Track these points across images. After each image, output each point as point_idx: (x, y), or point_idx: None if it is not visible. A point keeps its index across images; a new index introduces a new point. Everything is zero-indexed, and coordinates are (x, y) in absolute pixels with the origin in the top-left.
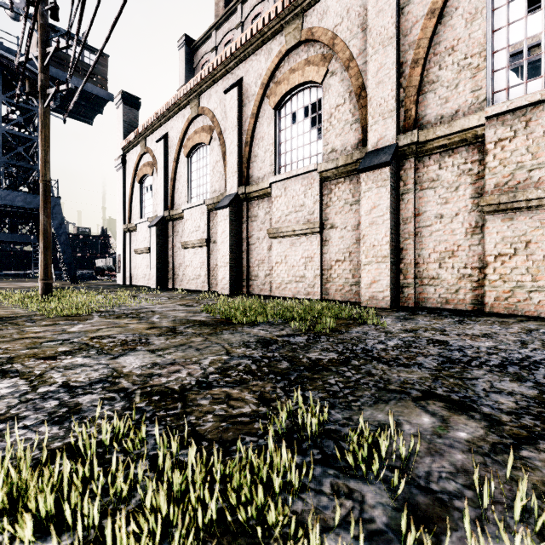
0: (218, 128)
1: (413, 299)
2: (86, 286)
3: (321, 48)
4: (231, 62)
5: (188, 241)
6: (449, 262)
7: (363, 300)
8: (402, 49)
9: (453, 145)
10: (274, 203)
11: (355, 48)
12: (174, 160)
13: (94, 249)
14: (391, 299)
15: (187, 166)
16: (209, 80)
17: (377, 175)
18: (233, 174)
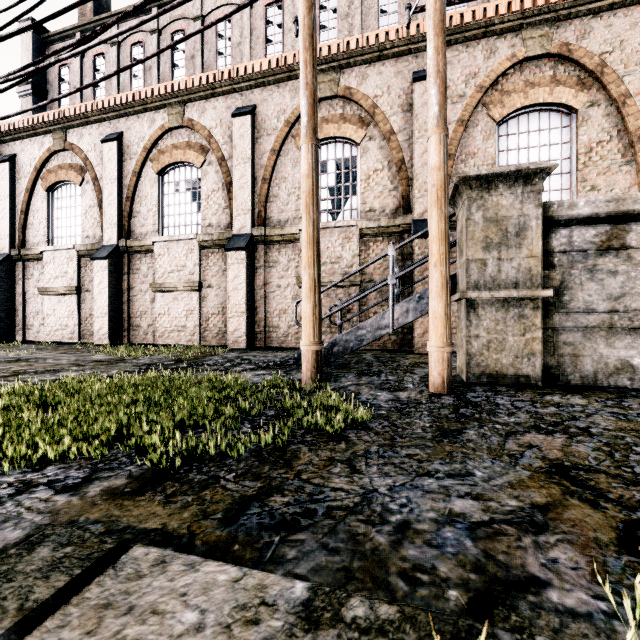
0: (93, 172)
1: (263, 341)
2: None
3: (200, 139)
4: (109, 112)
5: (50, 287)
6: (284, 317)
7: (229, 343)
8: (257, 167)
9: (285, 241)
10: (158, 261)
11: (226, 152)
12: (27, 190)
13: None
14: (247, 342)
15: (47, 201)
16: (80, 119)
17: (238, 255)
18: (113, 226)
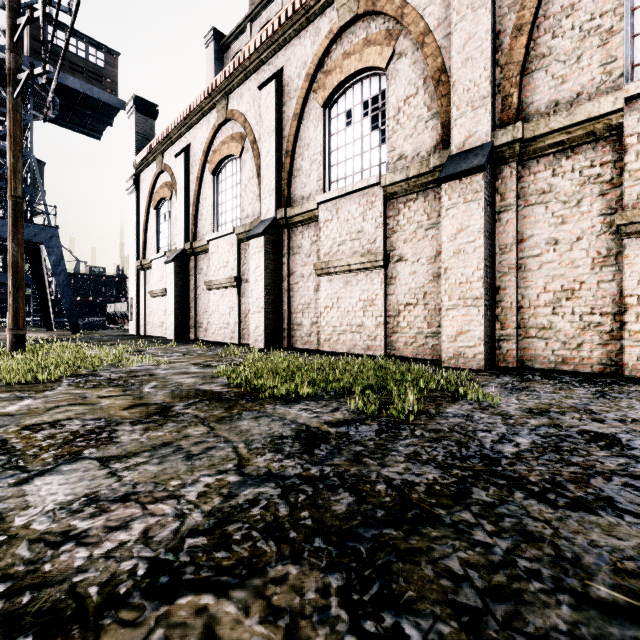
0: (251, 135)
1: (515, 357)
2: (88, 337)
3: (385, 23)
4: (267, 49)
5: (214, 280)
6: (567, 306)
7: (445, 358)
8: (499, 13)
9: (574, 141)
10: (323, 230)
11: (432, 18)
12: (197, 179)
13: (107, 292)
14: (485, 357)
15: (213, 186)
16: (239, 74)
17: (466, 186)
18: (270, 194)
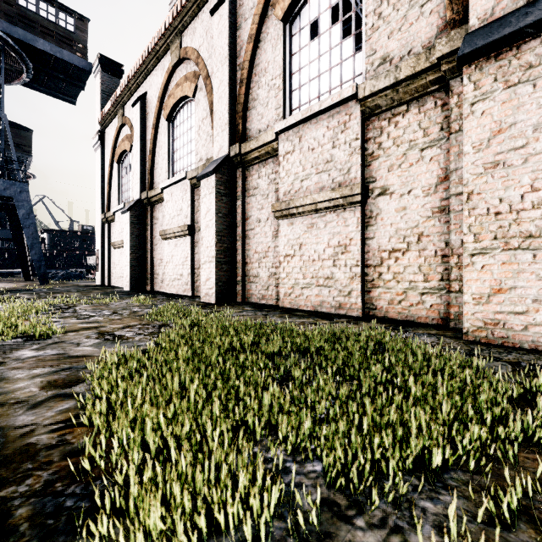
0: (204, 70)
1: None
2: (48, 288)
3: None
4: None
5: (167, 229)
6: None
7: (468, 327)
8: None
9: None
10: (283, 164)
11: None
12: (153, 126)
13: (92, 246)
14: None
15: (168, 132)
16: (192, 6)
17: (508, 61)
18: (223, 129)
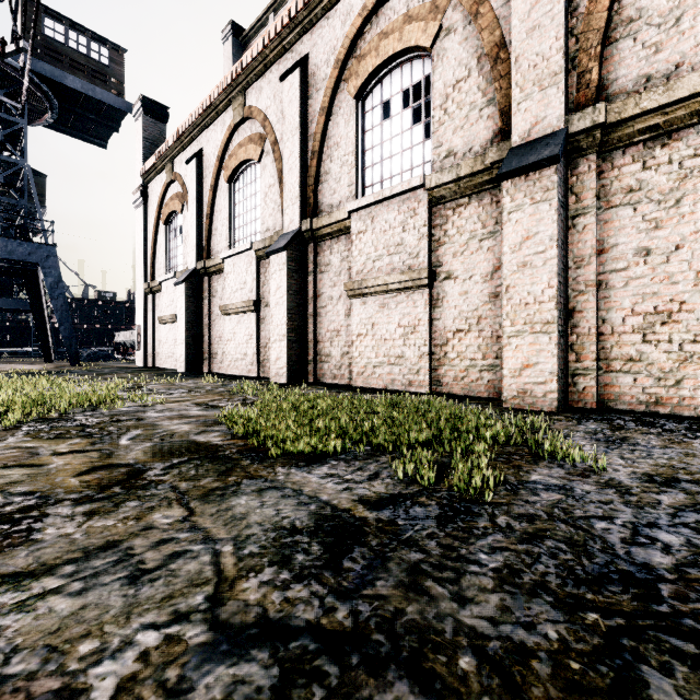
0: (272, 135)
1: (594, 395)
2: (87, 369)
3: None
4: (290, 34)
5: (229, 304)
6: (662, 332)
7: (506, 396)
8: None
9: (672, 124)
10: (355, 243)
11: None
12: (211, 188)
13: (117, 319)
14: (558, 396)
15: (229, 196)
16: (258, 65)
17: (533, 183)
18: (293, 202)
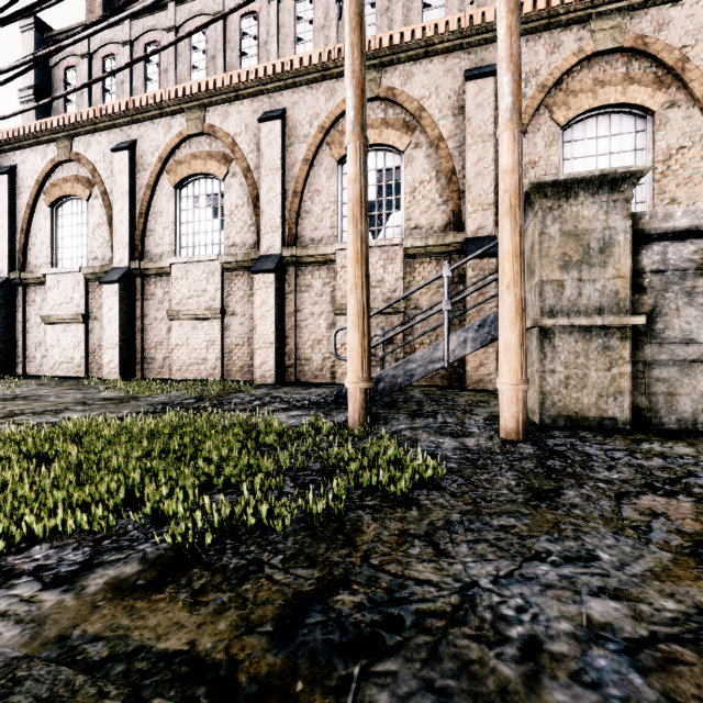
0: (102, 186)
1: (294, 376)
2: None
3: (223, 148)
4: (120, 118)
5: (54, 315)
6: (317, 348)
7: (255, 378)
8: (287, 179)
9: (319, 263)
10: (175, 285)
11: (252, 162)
12: (29, 206)
13: None
14: (276, 376)
15: (51, 218)
16: (88, 125)
17: (266, 278)
18: (124, 246)
